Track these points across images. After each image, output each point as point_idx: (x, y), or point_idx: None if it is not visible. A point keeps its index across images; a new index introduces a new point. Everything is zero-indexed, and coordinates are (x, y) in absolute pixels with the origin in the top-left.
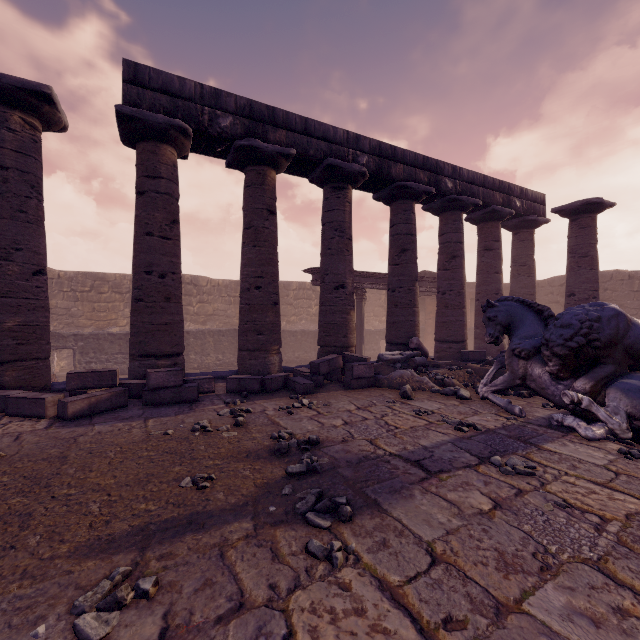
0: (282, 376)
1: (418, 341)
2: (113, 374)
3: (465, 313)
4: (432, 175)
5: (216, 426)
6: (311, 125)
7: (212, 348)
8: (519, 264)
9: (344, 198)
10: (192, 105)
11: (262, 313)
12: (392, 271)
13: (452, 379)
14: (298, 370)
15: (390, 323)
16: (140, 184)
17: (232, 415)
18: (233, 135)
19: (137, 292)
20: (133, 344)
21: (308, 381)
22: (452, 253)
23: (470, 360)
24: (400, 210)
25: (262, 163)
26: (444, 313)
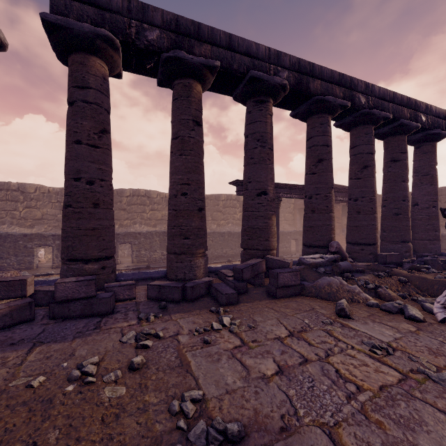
0: (204, 282)
1: (338, 245)
2: (22, 283)
3: (376, 218)
4: (347, 91)
5: (106, 368)
6: (235, 41)
7: (158, 246)
8: (422, 174)
9: (266, 110)
10: (119, 18)
11: (188, 218)
12: (309, 180)
13: (386, 289)
14: (222, 273)
15: (307, 227)
16: (70, 94)
17: (136, 342)
18: (160, 48)
19: (66, 198)
20: (62, 248)
21: (231, 290)
22: (364, 163)
23: (387, 263)
24: (317, 123)
25: (188, 76)
26: (356, 218)
